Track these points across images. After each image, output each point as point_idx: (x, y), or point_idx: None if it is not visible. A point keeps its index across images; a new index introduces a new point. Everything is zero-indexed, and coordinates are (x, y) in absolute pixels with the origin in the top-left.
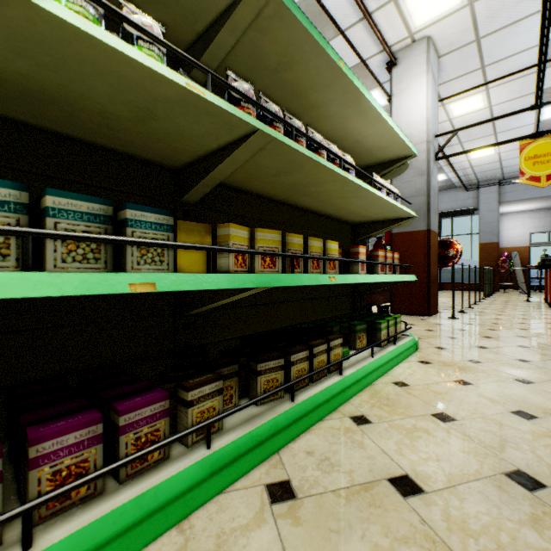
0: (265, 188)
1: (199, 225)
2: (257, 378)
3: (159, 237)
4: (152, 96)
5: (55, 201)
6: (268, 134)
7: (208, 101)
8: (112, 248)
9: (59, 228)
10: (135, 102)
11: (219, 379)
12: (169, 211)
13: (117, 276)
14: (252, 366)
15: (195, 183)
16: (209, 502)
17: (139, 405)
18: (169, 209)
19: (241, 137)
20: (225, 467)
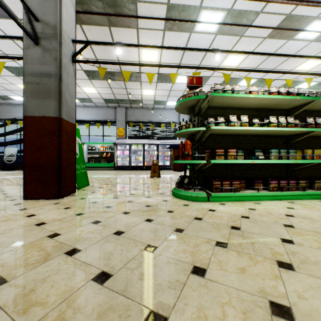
0: (315, 135)
1: (298, 150)
2: (314, 184)
3: (293, 154)
4: (293, 131)
5: (281, 150)
6: (318, 131)
7: (305, 130)
8: (287, 156)
9: (281, 154)
10: (288, 132)
11: (305, 180)
12: (295, 149)
13: (291, 160)
14: (312, 181)
15: (294, 139)
16: (305, 200)
17: (291, 180)
18: (285, 145)
19: (310, 131)
20: (308, 195)
